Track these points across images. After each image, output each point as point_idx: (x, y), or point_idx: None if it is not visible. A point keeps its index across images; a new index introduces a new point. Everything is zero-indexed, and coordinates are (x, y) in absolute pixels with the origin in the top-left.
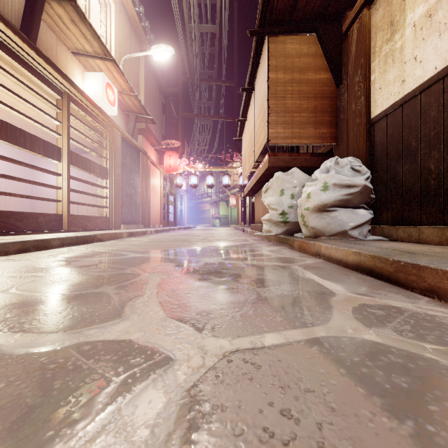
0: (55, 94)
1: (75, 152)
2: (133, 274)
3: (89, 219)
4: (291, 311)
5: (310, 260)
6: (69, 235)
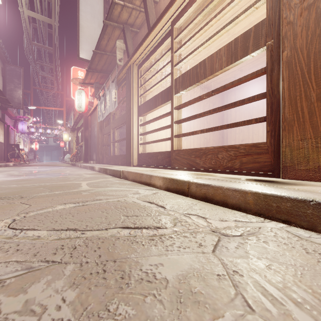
0: (170, 37)
1: (180, 76)
2: (25, 174)
3: (202, 153)
4: None
5: None
6: (116, 168)
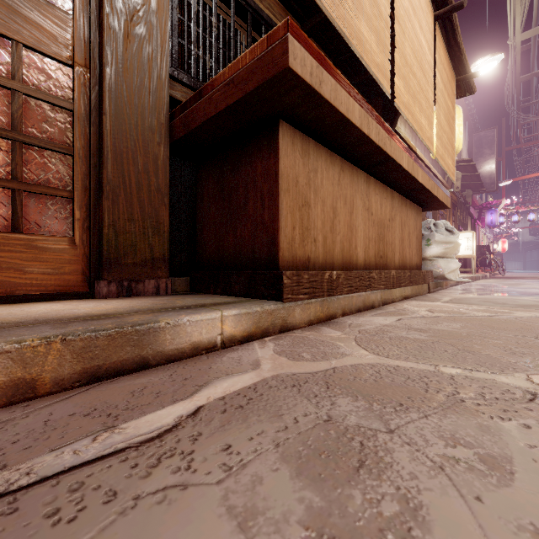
0: None
1: None
2: None
3: None
4: (500, 286)
5: (457, 287)
6: None
